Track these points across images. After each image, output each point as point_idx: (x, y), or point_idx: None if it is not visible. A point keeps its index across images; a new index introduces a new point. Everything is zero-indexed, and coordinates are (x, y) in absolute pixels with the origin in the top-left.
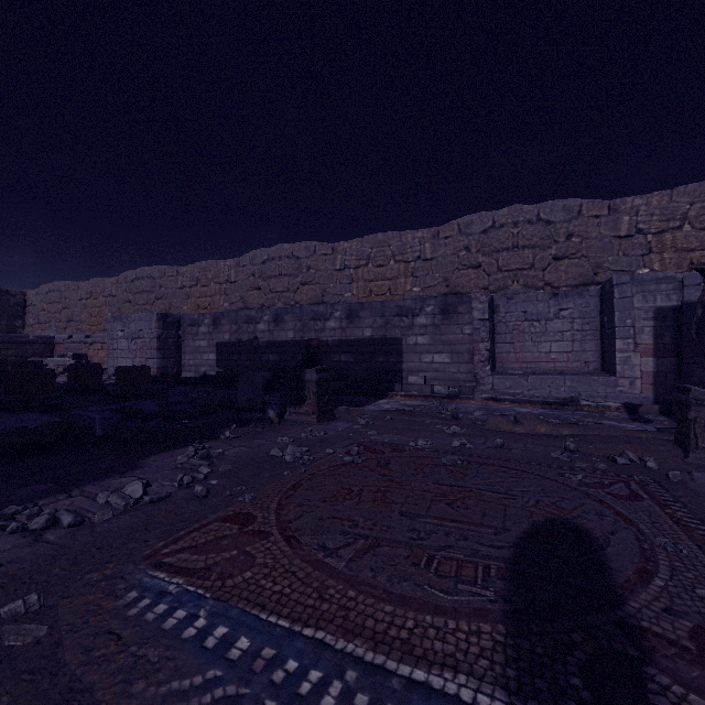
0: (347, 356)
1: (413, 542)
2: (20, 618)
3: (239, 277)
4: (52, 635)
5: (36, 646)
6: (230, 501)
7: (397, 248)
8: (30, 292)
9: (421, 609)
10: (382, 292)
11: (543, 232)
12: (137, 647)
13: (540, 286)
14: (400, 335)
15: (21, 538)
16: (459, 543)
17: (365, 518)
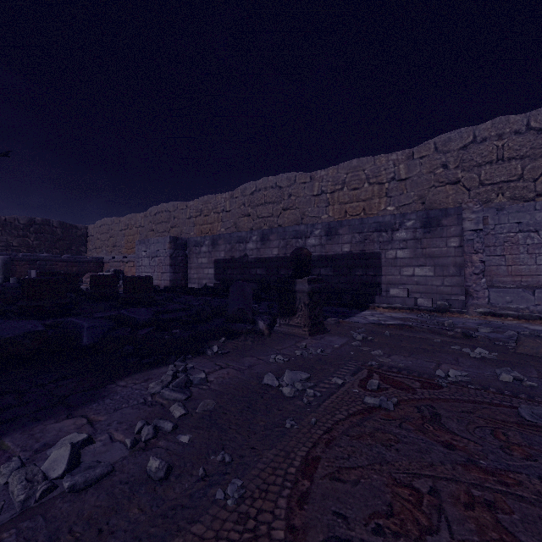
0: (326, 270)
1: None
2: None
3: (232, 206)
4: None
5: None
6: (201, 499)
7: (371, 171)
8: (90, 226)
9: None
10: (357, 212)
11: (534, 141)
12: None
13: (530, 198)
14: (379, 249)
15: None
16: None
17: None
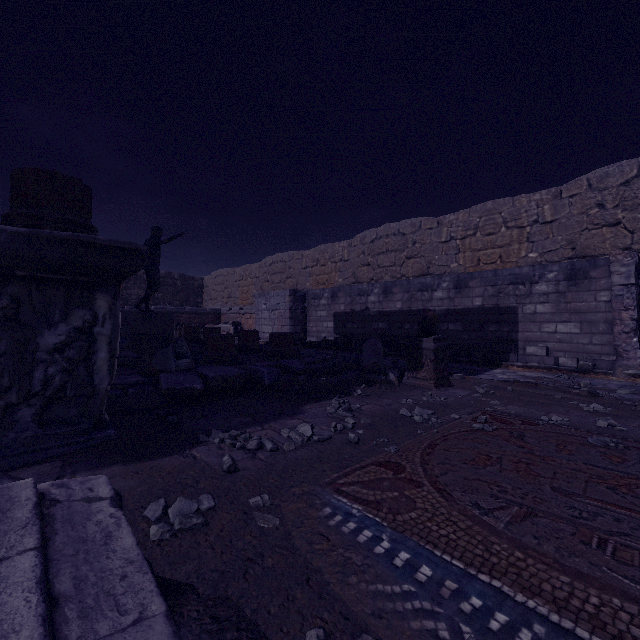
0: (455, 325)
1: (576, 520)
2: (261, 509)
3: (351, 255)
4: (283, 525)
5: (276, 530)
6: (378, 450)
7: (509, 214)
8: (205, 277)
9: (604, 589)
10: (492, 260)
11: None
12: (342, 550)
13: None
14: (515, 304)
15: (244, 453)
16: (637, 533)
17: (512, 486)
